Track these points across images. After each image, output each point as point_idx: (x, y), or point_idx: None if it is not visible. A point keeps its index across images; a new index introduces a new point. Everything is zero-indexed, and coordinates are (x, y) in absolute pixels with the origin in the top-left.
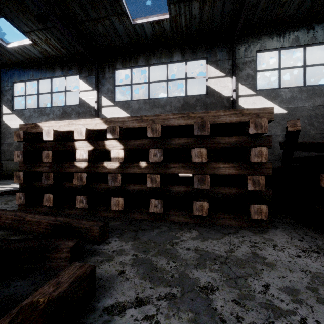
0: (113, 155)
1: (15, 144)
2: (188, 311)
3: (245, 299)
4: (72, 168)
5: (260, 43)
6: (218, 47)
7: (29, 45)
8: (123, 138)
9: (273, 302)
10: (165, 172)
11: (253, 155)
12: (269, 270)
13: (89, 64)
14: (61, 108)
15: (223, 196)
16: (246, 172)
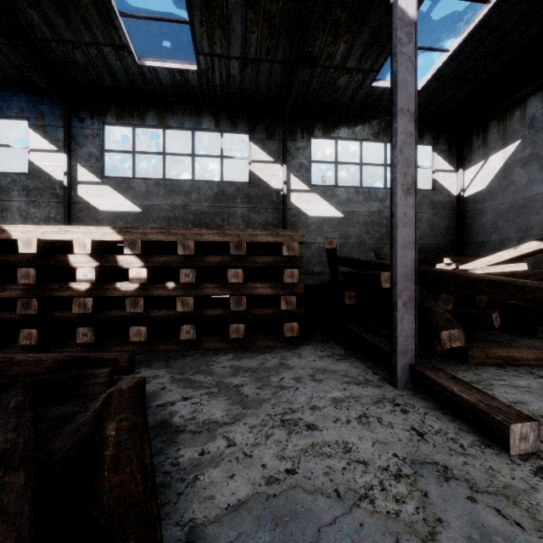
0: (133, 274)
1: None
2: (224, 396)
3: (265, 386)
4: (65, 292)
5: (315, 127)
6: (266, 122)
7: None
8: (145, 253)
9: (282, 385)
10: (198, 294)
11: (286, 276)
12: (288, 371)
13: (52, 105)
14: None
15: (260, 317)
16: (282, 292)
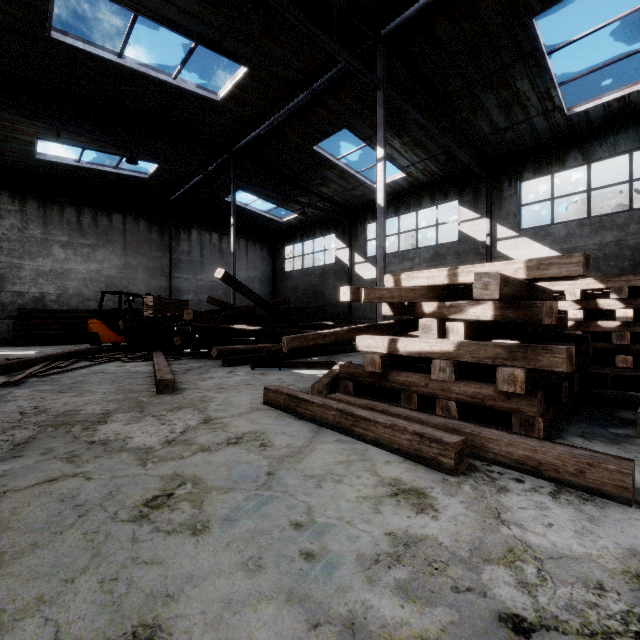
0: (618, 314)
1: None
2: None
3: None
4: None
5: None
6: None
7: (400, 179)
8: (628, 297)
9: None
10: None
11: None
12: None
13: (475, 182)
14: (431, 249)
15: None
16: None
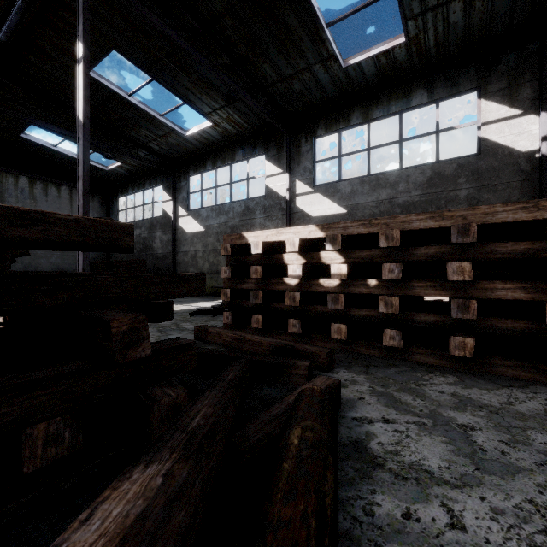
0: (333, 270)
1: (191, 252)
2: (441, 436)
3: (518, 443)
4: (281, 286)
5: None
6: (507, 63)
7: (209, 128)
8: (345, 249)
9: None
10: (405, 294)
11: None
12: None
13: (279, 137)
14: (243, 203)
15: (501, 332)
16: (546, 298)
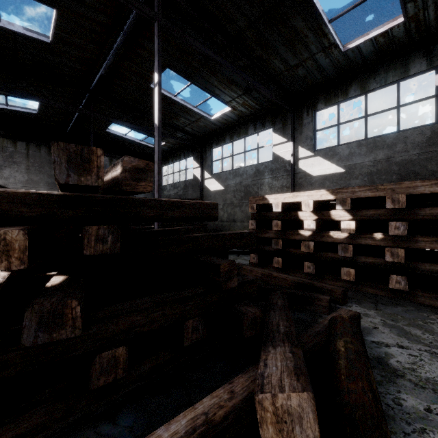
0: (343, 226)
1: None
2: None
3: None
4: (296, 236)
5: None
6: None
7: (228, 112)
8: (353, 208)
9: None
10: (410, 247)
11: None
12: None
13: (284, 113)
14: (254, 167)
15: None
16: None
